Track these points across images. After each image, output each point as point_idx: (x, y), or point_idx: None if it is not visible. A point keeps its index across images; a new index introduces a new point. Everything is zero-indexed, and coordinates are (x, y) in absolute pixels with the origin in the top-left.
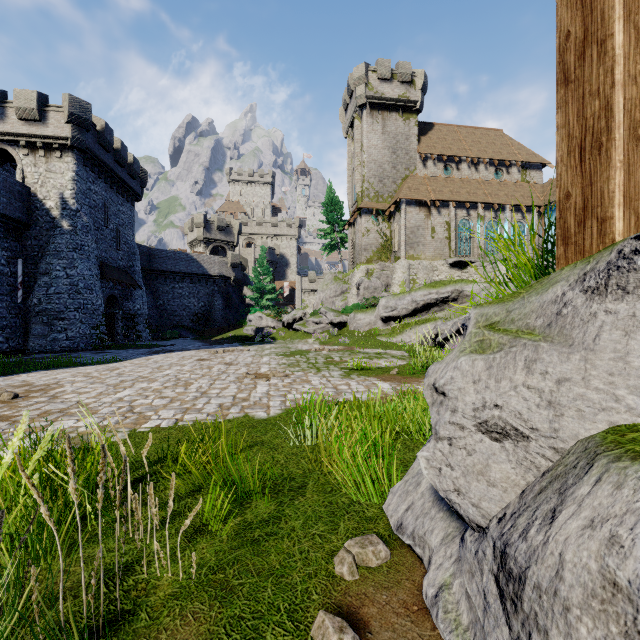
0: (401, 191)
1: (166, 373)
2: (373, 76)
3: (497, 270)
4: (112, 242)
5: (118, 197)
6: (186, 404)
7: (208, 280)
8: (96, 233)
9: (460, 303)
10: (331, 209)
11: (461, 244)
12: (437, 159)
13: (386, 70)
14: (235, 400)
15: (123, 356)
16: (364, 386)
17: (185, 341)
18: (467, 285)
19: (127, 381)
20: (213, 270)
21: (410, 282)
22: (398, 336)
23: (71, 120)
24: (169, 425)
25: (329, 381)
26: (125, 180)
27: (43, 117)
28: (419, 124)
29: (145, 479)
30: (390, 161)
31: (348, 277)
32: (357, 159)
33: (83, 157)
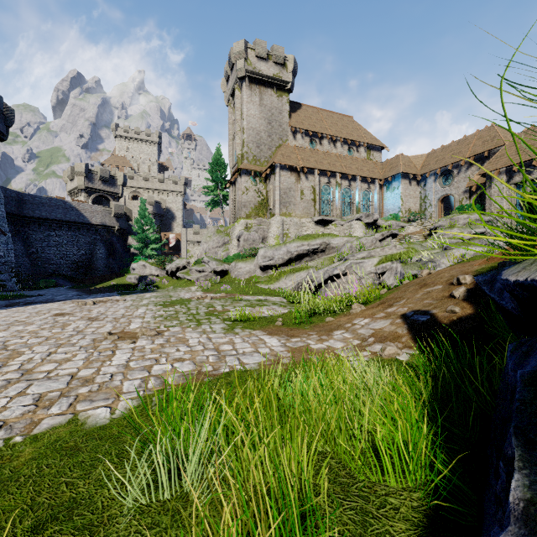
0: (276, 157)
1: None
2: (252, 53)
3: (352, 228)
4: None
5: None
6: None
7: (89, 229)
8: None
9: (327, 254)
10: (214, 169)
11: (324, 205)
12: (304, 133)
13: (263, 50)
14: (70, 384)
15: None
16: (250, 344)
17: (59, 290)
18: (333, 238)
19: None
20: (95, 219)
21: (283, 236)
22: (275, 283)
23: None
24: None
25: (210, 339)
26: None
27: None
28: (290, 103)
29: None
30: (266, 130)
31: (229, 230)
32: (237, 125)
33: None
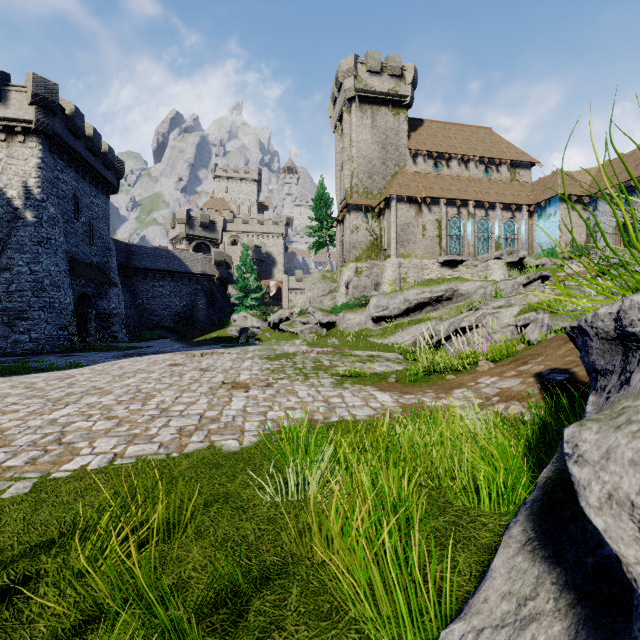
0: (391, 187)
1: (127, 382)
2: (362, 68)
3: (489, 269)
4: (84, 236)
5: (91, 188)
6: (136, 428)
7: (191, 278)
8: (65, 226)
9: (454, 302)
10: (319, 206)
11: (452, 242)
12: (427, 156)
13: (376, 63)
14: (201, 421)
15: (90, 360)
16: (360, 398)
17: (164, 342)
18: (462, 283)
19: (75, 394)
20: (196, 268)
21: (400, 281)
22: (390, 337)
23: (35, 101)
24: (101, 465)
25: (319, 392)
26: (99, 170)
27: (3, 97)
28: (409, 120)
29: (14, 589)
30: (380, 157)
31: (336, 276)
32: (346, 154)
33: (50, 143)
